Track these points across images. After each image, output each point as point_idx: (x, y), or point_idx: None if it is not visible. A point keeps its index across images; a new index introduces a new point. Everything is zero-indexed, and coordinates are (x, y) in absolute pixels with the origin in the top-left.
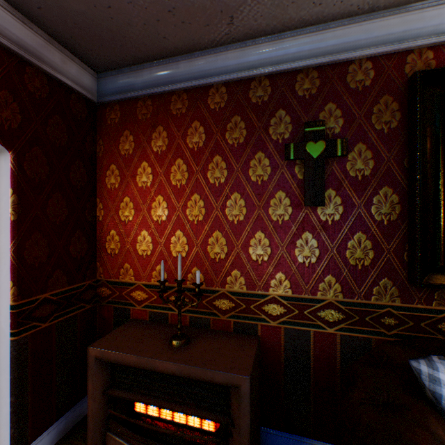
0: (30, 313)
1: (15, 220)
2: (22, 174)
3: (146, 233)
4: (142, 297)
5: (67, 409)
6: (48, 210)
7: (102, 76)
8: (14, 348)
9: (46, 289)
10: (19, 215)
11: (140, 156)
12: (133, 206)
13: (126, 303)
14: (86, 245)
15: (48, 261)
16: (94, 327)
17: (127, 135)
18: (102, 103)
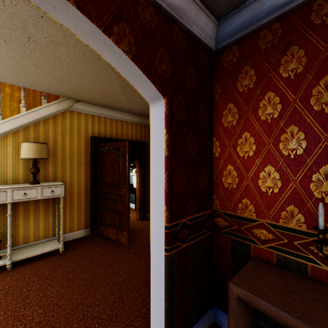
0: (175, 234)
1: (167, 155)
2: (171, 116)
3: (271, 168)
4: (265, 236)
5: (196, 321)
6: (185, 147)
7: (222, 21)
8: (167, 261)
9: (184, 215)
10: (169, 151)
11: (262, 87)
12: (253, 141)
13: (244, 238)
14: (206, 179)
15: (185, 191)
16: (211, 252)
17: (246, 70)
18: (218, 50)
